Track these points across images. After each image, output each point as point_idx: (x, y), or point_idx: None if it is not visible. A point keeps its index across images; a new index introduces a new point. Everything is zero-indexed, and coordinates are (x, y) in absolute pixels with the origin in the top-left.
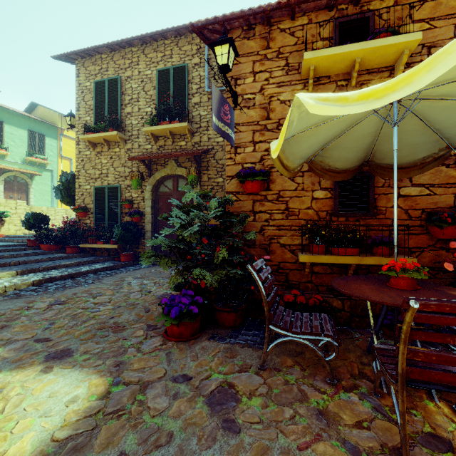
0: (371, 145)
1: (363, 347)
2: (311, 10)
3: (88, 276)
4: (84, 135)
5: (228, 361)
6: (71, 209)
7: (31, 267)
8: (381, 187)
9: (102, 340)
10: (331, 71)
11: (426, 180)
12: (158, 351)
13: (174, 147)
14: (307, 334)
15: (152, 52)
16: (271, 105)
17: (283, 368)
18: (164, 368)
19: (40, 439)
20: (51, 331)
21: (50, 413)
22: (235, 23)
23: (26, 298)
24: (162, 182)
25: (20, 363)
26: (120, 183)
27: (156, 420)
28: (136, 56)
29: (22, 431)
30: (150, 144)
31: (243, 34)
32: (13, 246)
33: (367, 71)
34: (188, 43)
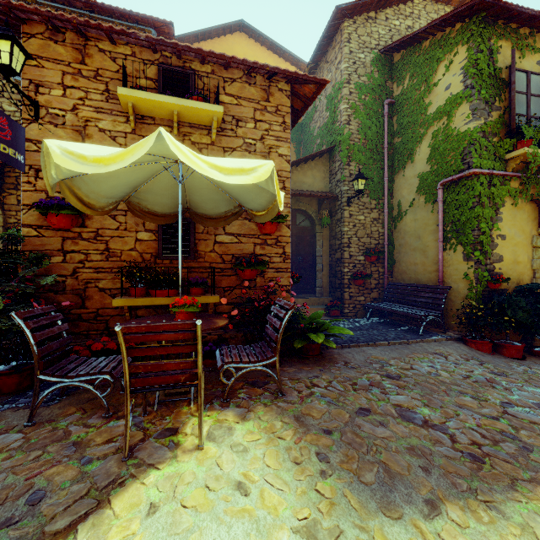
0: (184, 195)
1: None
2: (135, 43)
3: None
4: None
5: None
6: None
7: None
8: (201, 233)
9: None
10: (155, 114)
11: (235, 230)
12: None
13: None
14: (83, 376)
15: None
16: (87, 130)
17: (60, 417)
18: None
19: None
20: None
21: None
22: (33, 16)
23: None
24: None
25: None
26: None
27: None
28: None
29: None
30: None
31: (48, 33)
32: None
33: (189, 124)
34: None
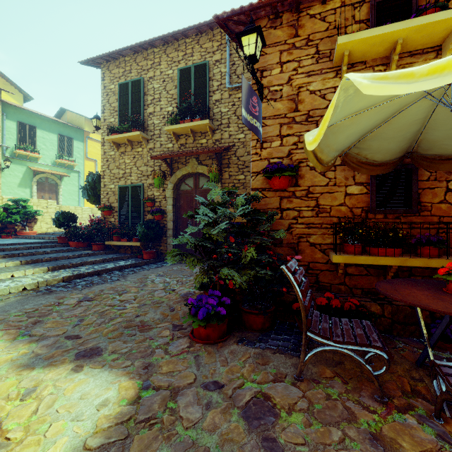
0: (417, 134)
1: (411, 359)
2: None
3: (113, 273)
4: (109, 136)
5: (260, 368)
6: (96, 208)
7: (61, 263)
8: (426, 180)
9: (130, 339)
10: (367, 56)
11: None
12: (186, 354)
13: (195, 145)
14: (351, 344)
15: (174, 51)
16: (299, 96)
17: (322, 379)
18: (194, 373)
19: (73, 447)
20: (81, 328)
21: (81, 417)
22: (261, 13)
23: (56, 293)
24: (183, 181)
25: (52, 360)
26: (143, 182)
27: (190, 433)
28: (158, 57)
29: (55, 435)
30: (172, 143)
31: (269, 23)
32: (44, 243)
33: (409, 53)
34: (209, 40)
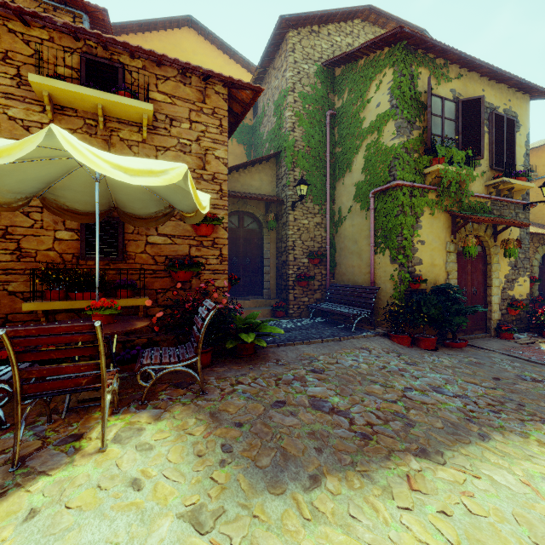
0: (108, 193)
1: None
2: (53, 28)
3: None
4: None
5: None
6: None
7: None
8: (131, 233)
9: None
10: (77, 106)
11: (169, 231)
12: None
13: None
14: None
15: None
16: None
17: None
18: None
19: None
20: None
21: None
22: None
23: None
24: None
25: None
26: None
27: None
28: None
29: None
30: None
31: None
32: None
33: (118, 120)
34: None
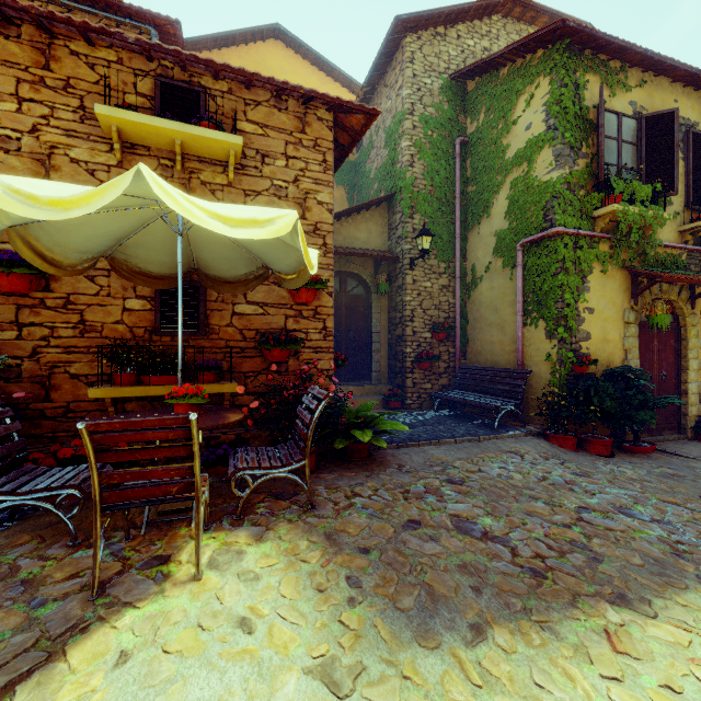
0: (189, 251)
1: None
2: (122, 46)
3: None
4: None
5: None
6: None
7: None
8: (215, 301)
9: None
10: (150, 142)
11: (261, 298)
12: None
13: None
14: (39, 492)
15: None
16: (53, 160)
17: (6, 549)
18: None
19: None
20: None
21: None
22: None
23: None
24: None
25: None
26: None
27: None
28: None
29: None
30: None
31: None
32: None
33: (198, 158)
34: None
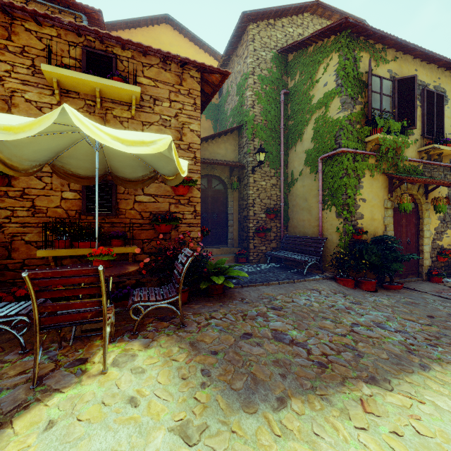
0: (105, 160)
1: None
2: (60, 26)
3: None
4: None
5: None
6: None
7: None
8: (122, 193)
9: None
10: (79, 89)
11: (153, 192)
12: None
13: None
14: (0, 318)
15: None
16: (13, 100)
17: None
18: None
19: None
20: None
21: None
22: None
23: None
24: None
25: None
26: None
27: None
28: None
29: None
30: None
31: None
32: None
33: (111, 100)
34: None
